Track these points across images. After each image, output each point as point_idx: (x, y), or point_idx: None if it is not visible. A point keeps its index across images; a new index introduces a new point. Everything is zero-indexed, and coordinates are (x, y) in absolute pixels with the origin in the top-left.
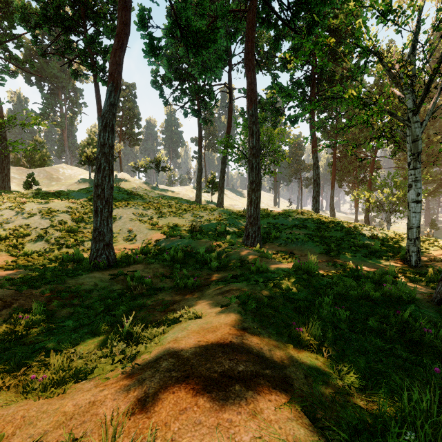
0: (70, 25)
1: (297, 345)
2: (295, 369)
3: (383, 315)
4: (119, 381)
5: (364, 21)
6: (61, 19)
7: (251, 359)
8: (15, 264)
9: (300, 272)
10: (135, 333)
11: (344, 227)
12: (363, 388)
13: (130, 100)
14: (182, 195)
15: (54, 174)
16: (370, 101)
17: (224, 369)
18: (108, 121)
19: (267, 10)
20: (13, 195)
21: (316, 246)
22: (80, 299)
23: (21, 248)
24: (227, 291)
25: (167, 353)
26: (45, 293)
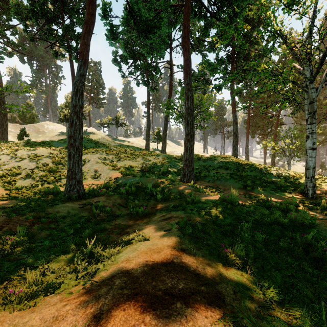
0: (51, 18)
1: (225, 263)
2: (225, 285)
3: (291, 237)
4: (80, 296)
5: (273, 11)
6: (45, 13)
7: (189, 277)
8: (8, 196)
9: (225, 203)
10: (96, 252)
11: (256, 168)
12: (281, 301)
13: (96, 74)
14: (135, 144)
15: (41, 128)
16: (277, 72)
17: (167, 287)
18: (78, 88)
19: (199, 5)
20: (9, 144)
21: (236, 183)
22: (56, 223)
23: (13, 184)
24: (169, 218)
25: (120, 271)
26: (29, 219)
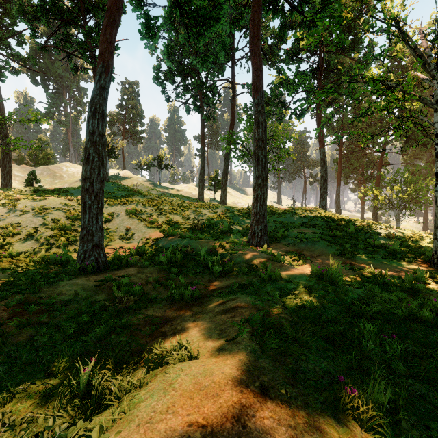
0: (68, 18)
1: (353, 423)
2: None
3: None
4: None
5: None
6: (59, 11)
7: None
8: None
9: (323, 281)
10: (95, 388)
11: (357, 225)
12: None
13: (133, 98)
14: (185, 193)
15: (58, 172)
16: (392, 84)
17: None
18: (97, 107)
19: None
20: (11, 192)
21: (328, 246)
22: (51, 314)
23: (7, 248)
24: (233, 309)
25: None
26: (10, 306)
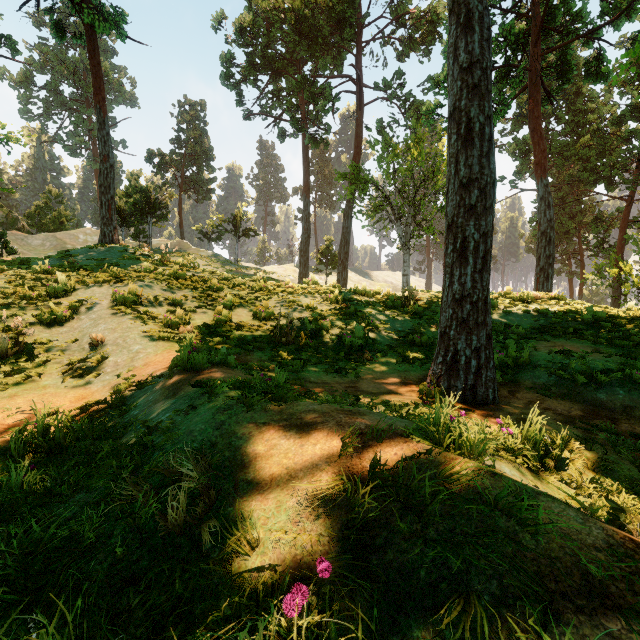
0: None
1: None
2: None
3: None
4: None
5: None
6: None
7: None
8: None
9: None
10: None
11: None
12: None
13: (196, 127)
14: (277, 276)
15: (69, 242)
16: None
17: None
18: None
19: None
20: None
21: None
22: None
23: None
24: None
25: None
26: None
